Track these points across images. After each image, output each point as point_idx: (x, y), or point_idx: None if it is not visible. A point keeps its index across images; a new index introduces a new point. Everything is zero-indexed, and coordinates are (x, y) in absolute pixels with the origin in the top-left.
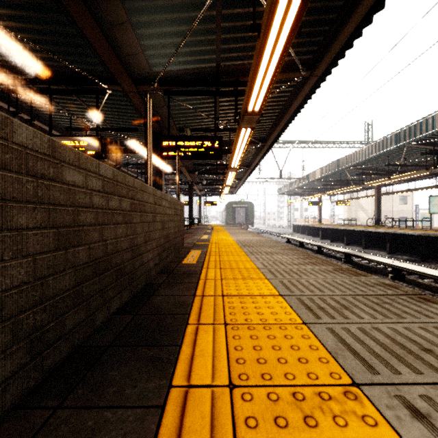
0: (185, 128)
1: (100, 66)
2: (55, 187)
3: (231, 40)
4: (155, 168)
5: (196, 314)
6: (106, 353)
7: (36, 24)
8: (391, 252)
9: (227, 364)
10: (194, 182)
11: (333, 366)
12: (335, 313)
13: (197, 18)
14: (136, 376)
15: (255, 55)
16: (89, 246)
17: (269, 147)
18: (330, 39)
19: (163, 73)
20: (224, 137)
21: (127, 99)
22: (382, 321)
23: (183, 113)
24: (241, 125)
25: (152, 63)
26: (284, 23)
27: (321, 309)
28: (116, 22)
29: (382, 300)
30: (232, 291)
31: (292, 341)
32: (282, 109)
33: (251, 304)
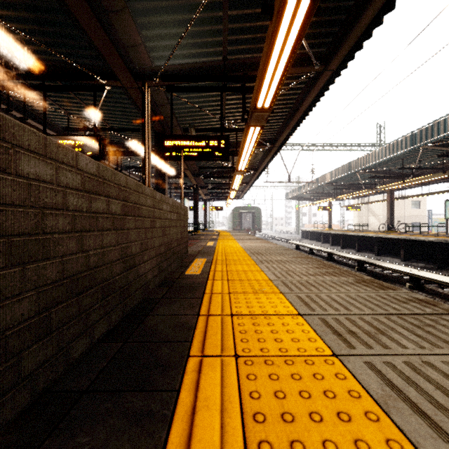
0: (189, 128)
1: (98, 59)
2: (4, 181)
3: (239, 31)
4: (157, 170)
5: (199, 341)
6: (79, 403)
7: (27, 12)
8: (406, 259)
9: (241, 423)
10: (199, 186)
11: (387, 427)
12: (371, 340)
13: (202, 2)
14: (114, 444)
15: (267, 42)
16: (62, 259)
17: (278, 149)
18: (347, 29)
19: (166, 67)
20: (231, 138)
21: (128, 97)
22: (432, 352)
23: (188, 113)
24: (249, 123)
25: (153, 57)
26: (300, 2)
27: (352, 334)
28: (113, 8)
29: (422, 321)
30: (242, 309)
31: (324, 384)
32: (293, 107)
33: (266, 326)
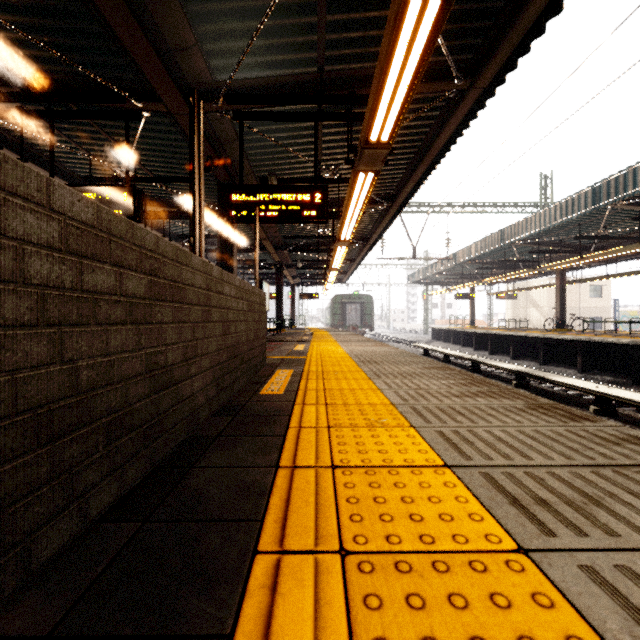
0: (268, 176)
1: (131, 71)
2: None
3: (343, 25)
4: (222, 239)
5: (276, 519)
6: None
7: None
8: (585, 370)
9: None
10: (285, 264)
11: None
12: (579, 518)
13: None
14: None
15: (387, 32)
16: (12, 377)
17: (399, 209)
18: (506, 23)
19: (233, 83)
20: (330, 193)
21: (177, 129)
22: None
23: (266, 154)
24: (358, 167)
25: (214, 67)
26: None
27: (545, 505)
28: None
29: None
30: (350, 456)
31: (515, 619)
32: (422, 147)
33: (392, 489)
